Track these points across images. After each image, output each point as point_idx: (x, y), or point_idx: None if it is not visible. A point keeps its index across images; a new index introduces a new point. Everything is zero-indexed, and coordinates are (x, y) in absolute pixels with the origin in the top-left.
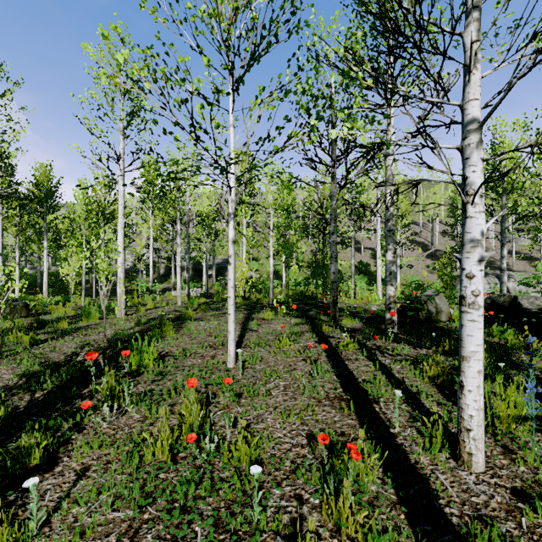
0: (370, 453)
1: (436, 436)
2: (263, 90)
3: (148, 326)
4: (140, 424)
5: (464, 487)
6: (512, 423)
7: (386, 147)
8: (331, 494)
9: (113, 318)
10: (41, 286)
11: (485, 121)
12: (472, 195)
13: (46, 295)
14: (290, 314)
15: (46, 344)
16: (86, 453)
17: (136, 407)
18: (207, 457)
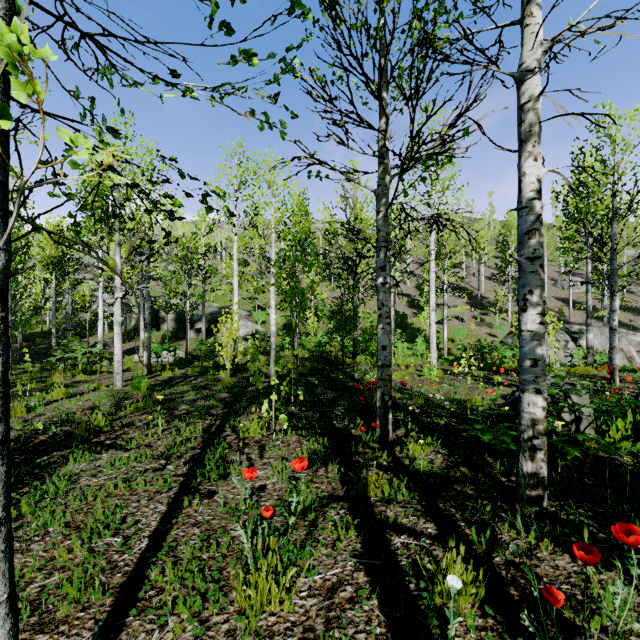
0: None
1: None
2: None
3: None
4: None
5: None
6: None
7: None
8: None
9: None
10: None
11: None
12: None
13: None
14: (299, 425)
15: None
16: None
17: None
18: None
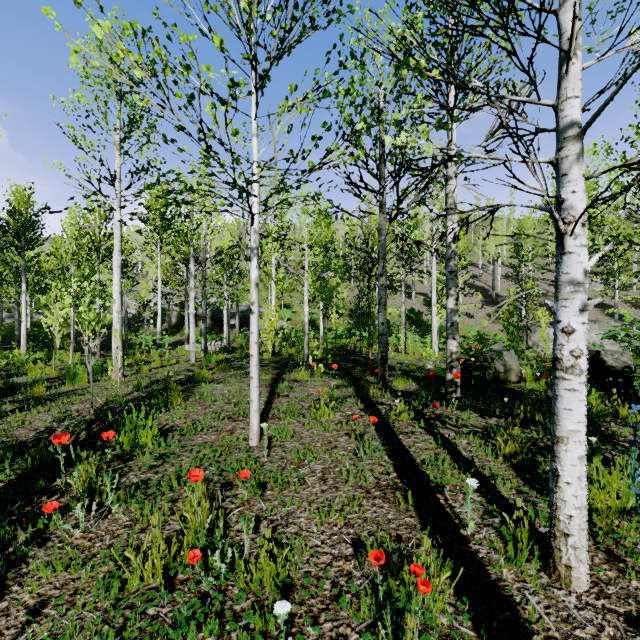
0: (437, 567)
1: (521, 539)
2: (295, 89)
3: (150, 391)
4: (127, 531)
5: (564, 614)
6: (614, 518)
7: (455, 162)
8: (388, 636)
9: (106, 381)
10: (19, 339)
11: (589, 125)
12: (572, 223)
13: (24, 351)
14: (330, 374)
15: (12, 416)
16: (47, 578)
17: (124, 506)
18: (217, 581)
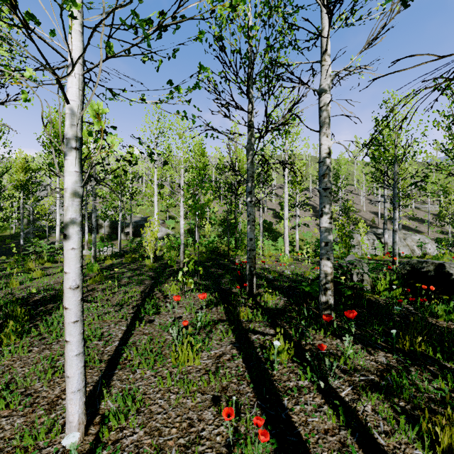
0: None
1: None
2: None
3: None
4: None
5: None
6: None
7: None
8: None
9: None
10: None
11: None
12: None
13: None
14: (200, 287)
15: None
16: None
17: None
18: None
